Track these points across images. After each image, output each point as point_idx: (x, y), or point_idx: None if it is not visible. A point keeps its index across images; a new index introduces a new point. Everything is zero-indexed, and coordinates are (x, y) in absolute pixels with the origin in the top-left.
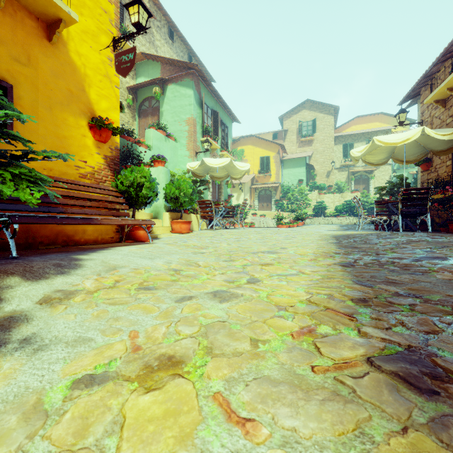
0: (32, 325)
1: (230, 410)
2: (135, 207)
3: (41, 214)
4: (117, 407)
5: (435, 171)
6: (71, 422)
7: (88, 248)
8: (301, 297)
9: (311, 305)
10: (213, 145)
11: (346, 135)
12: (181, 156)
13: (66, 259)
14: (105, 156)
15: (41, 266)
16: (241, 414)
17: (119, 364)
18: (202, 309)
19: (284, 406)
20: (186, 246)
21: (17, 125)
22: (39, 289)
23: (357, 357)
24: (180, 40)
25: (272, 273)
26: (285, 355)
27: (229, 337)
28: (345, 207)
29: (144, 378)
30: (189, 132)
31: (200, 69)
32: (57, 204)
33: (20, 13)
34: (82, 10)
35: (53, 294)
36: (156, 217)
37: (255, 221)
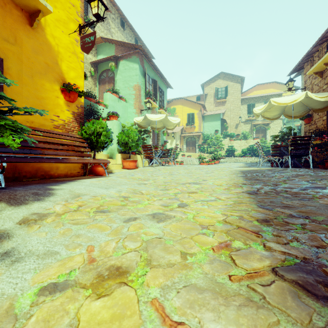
0: (12, 241)
1: (164, 314)
2: (95, 149)
3: (25, 155)
4: (74, 311)
5: (315, 124)
6: (35, 325)
7: (60, 180)
8: (218, 218)
9: (227, 224)
10: (153, 105)
11: (249, 98)
12: (130, 113)
13: (42, 189)
14: (73, 112)
15: (22, 194)
16: (174, 318)
17: (77, 274)
18: (144, 228)
19: (208, 311)
20: (133, 179)
21: (6, 89)
22: (20, 213)
23: (264, 267)
24: (129, 28)
25: (197, 199)
26: (208, 266)
27: (164, 251)
28: (249, 150)
29: (97, 286)
30: (135, 95)
31: (144, 49)
32: (37, 147)
33: (8, 5)
34: (56, 4)
35: (30, 216)
36: (111, 157)
37: (184, 160)
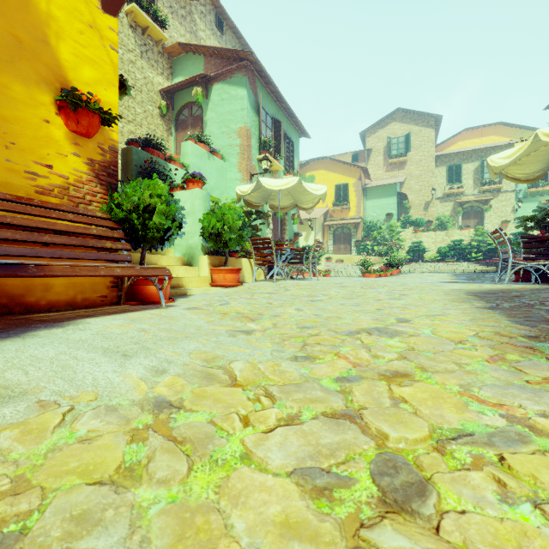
0: None
1: None
2: (143, 245)
3: None
4: None
5: None
6: None
7: (31, 322)
8: None
9: None
10: (274, 165)
11: (451, 154)
12: (231, 180)
13: None
14: (89, 160)
15: None
16: None
17: None
18: None
19: None
20: (222, 315)
21: None
22: None
23: None
24: (232, 32)
25: (437, 424)
26: None
27: None
28: (452, 249)
29: None
30: (241, 147)
31: (256, 59)
32: None
33: None
34: None
35: None
36: (189, 263)
37: (331, 268)
